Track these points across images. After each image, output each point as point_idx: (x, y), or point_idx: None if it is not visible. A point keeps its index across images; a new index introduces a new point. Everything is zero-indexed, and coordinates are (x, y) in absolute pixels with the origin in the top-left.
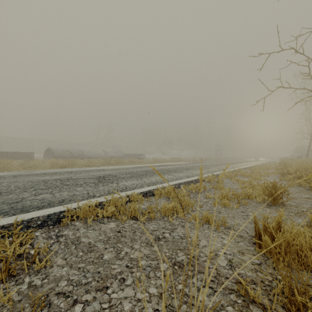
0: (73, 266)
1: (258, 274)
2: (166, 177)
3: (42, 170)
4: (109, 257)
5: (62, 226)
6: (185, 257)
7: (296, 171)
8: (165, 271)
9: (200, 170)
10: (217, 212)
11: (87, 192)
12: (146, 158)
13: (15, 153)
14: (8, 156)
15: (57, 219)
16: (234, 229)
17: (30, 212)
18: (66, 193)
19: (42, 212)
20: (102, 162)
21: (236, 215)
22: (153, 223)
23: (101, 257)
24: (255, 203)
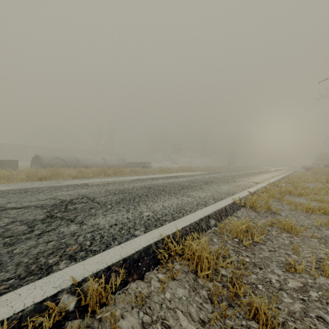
0: None
1: None
2: (181, 201)
3: None
4: None
5: None
6: None
7: None
8: None
9: None
10: None
11: None
12: (151, 167)
13: None
14: None
15: None
16: None
17: None
18: None
19: None
20: (96, 172)
21: None
22: None
23: None
24: None
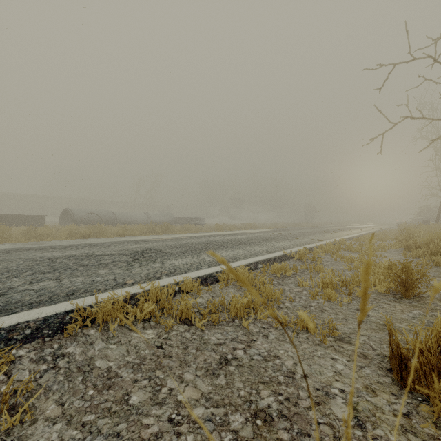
0: (73, 420)
1: (410, 439)
2: (237, 253)
3: (53, 242)
4: (140, 400)
5: (66, 338)
6: (273, 400)
7: (427, 243)
8: (238, 432)
9: (362, 269)
10: (319, 311)
11: (114, 277)
12: (205, 224)
13: (18, 217)
14: (7, 221)
15: (60, 324)
16: (351, 341)
17: (15, 314)
18: (81, 279)
19: (36, 313)
20: (142, 230)
21: (350, 316)
22: (216, 329)
23: (126, 400)
24: (375, 293)
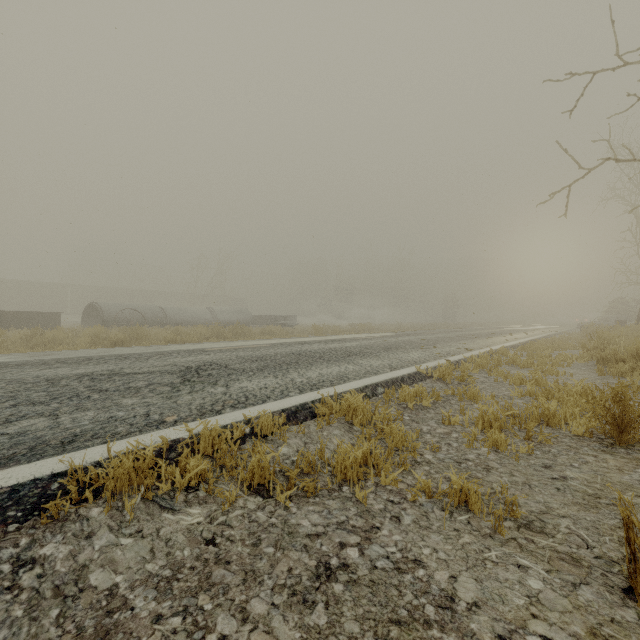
0: None
1: None
2: (344, 369)
3: (64, 353)
4: None
5: (46, 525)
6: None
7: (635, 354)
8: None
9: None
10: (481, 469)
11: (146, 410)
12: (298, 325)
13: (20, 315)
14: (4, 321)
15: (39, 498)
16: (545, 530)
17: None
18: (91, 414)
19: None
20: (203, 334)
21: (534, 479)
22: (311, 505)
23: None
24: (568, 437)
